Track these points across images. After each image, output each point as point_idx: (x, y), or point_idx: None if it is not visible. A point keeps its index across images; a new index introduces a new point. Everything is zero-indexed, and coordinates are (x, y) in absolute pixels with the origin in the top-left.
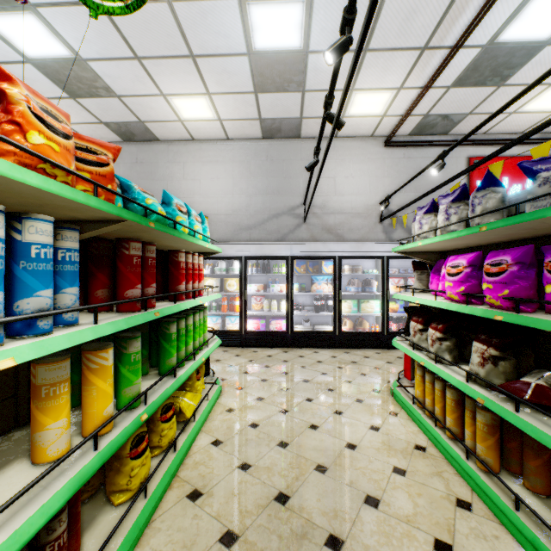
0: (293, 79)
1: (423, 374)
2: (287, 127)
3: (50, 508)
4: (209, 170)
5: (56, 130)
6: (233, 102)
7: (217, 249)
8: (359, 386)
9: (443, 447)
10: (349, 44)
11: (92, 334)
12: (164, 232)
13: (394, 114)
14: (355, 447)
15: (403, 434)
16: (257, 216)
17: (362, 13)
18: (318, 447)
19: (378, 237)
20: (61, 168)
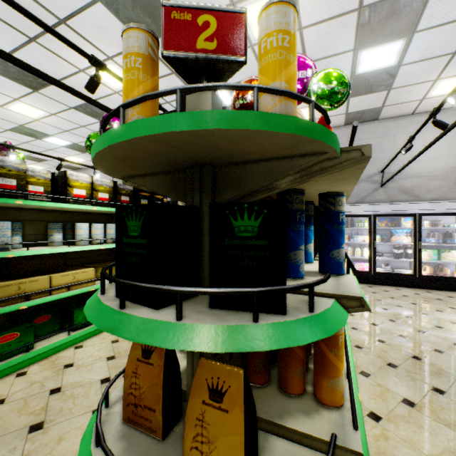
0: (382, 84)
1: None
2: (368, 115)
3: None
4: None
5: None
6: None
7: None
8: (450, 314)
9: None
10: None
11: None
12: None
13: None
14: None
15: None
16: None
17: None
18: (430, 341)
19: None
20: None
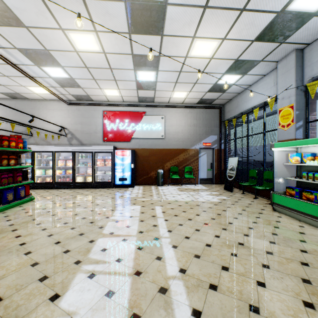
0: None
1: None
2: (18, 95)
3: None
4: None
5: None
6: None
7: None
8: None
9: None
10: None
11: None
12: None
13: (57, 94)
14: None
15: None
16: (11, 133)
17: None
18: None
19: (65, 143)
20: None
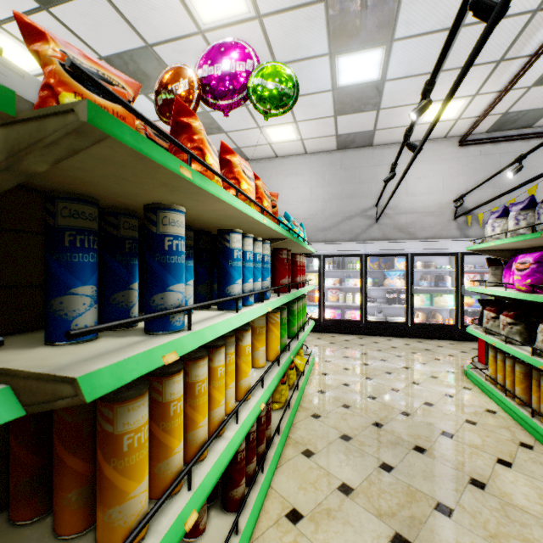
0: (369, 102)
1: (495, 354)
2: (361, 139)
3: (274, 383)
4: (290, 182)
5: (268, 196)
6: (315, 125)
7: (313, 250)
8: (433, 367)
9: (512, 410)
10: (429, 105)
11: (281, 302)
12: (297, 242)
13: (469, 117)
14: (431, 405)
15: (475, 401)
16: (332, 219)
17: (437, 46)
18: (400, 401)
19: (451, 234)
20: (273, 216)
